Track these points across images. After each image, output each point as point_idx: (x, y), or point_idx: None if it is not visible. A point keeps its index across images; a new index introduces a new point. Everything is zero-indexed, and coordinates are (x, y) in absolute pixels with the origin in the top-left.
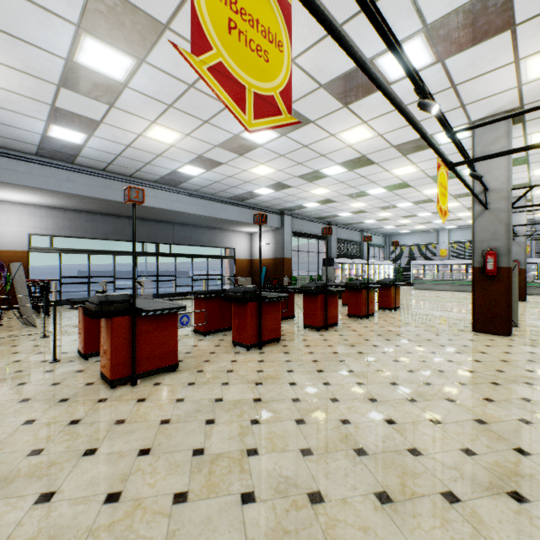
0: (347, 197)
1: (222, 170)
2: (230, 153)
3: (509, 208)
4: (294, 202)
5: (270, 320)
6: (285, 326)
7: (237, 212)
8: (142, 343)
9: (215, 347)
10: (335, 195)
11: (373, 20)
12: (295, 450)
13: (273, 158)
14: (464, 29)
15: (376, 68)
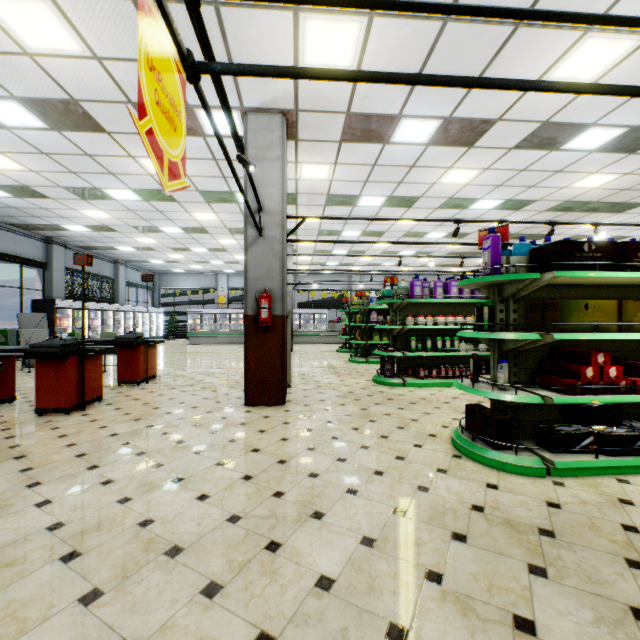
0: (70, 194)
1: None
2: None
3: (284, 239)
4: None
5: None
6: None
7: None
8: None
9: None
10: (40, 181)
11: None
12: None
13: None
14: None
15: None
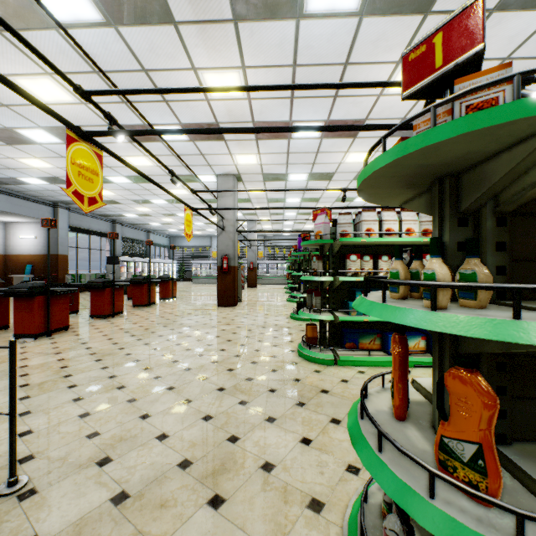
0: (133, 202)
1: None
2: None
3: (234, 232)
4: None
5: (59, 311)
6: (71, 320)
7: None
8: None
9: None
10: (121, 198)
11: (143, 148)
12: (98, 369)
13: (53, 156)
14: None
15: None
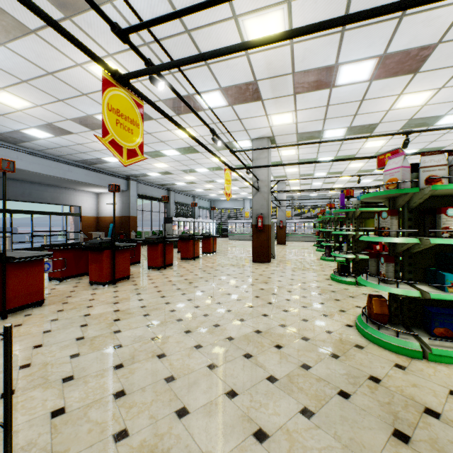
0: (182, 172)
1: (72, 137)
2: (82, 126)
3: (268, 192)
4: (140, 170)
5: (122, 263)
6: (133, 269)
7: (85, 174)
8: (11, 285)
9: (74, 287)
10: (173, 169)
11: (185, 103)
12: (144, 326)
13: None
14: (240, 94)
15: (196, 100)
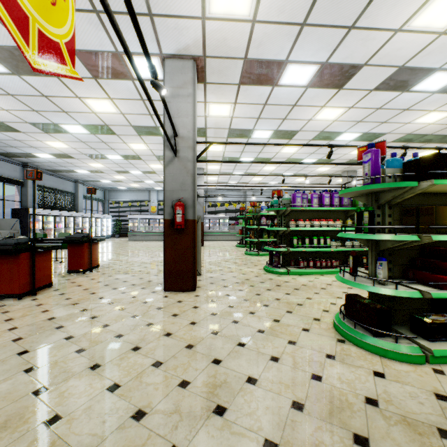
0: (35, 128)
1: None
2: None
3: (195, 159)
4: None
5: None
6: None
7: None
8: None
9: None
10: (11, 118)
11: None
12: None
13: None
14: None
15: None
